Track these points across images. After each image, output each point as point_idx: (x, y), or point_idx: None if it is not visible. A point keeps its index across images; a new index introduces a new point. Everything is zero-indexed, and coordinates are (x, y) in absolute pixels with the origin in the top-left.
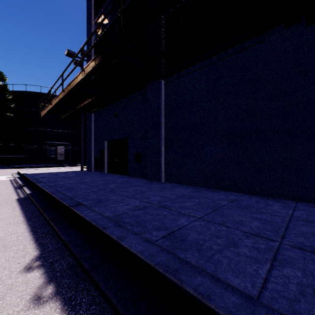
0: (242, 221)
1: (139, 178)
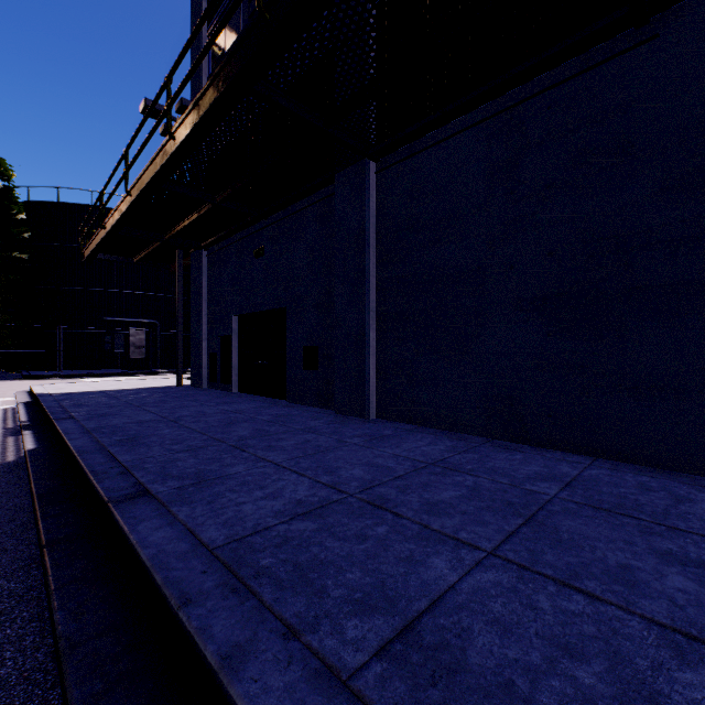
0: (631, 571)
1: (312, 408)
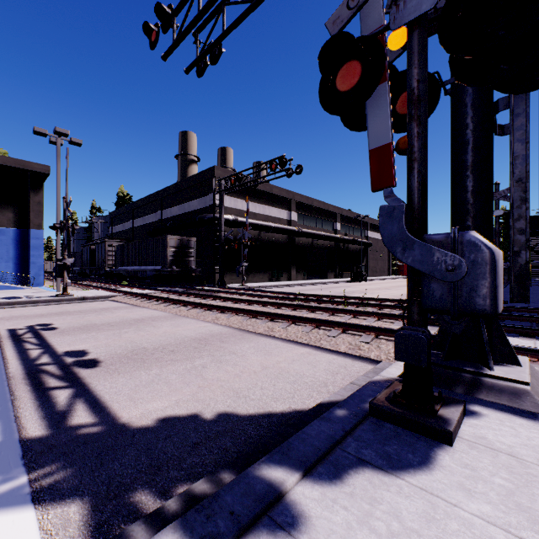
0: None
1: None
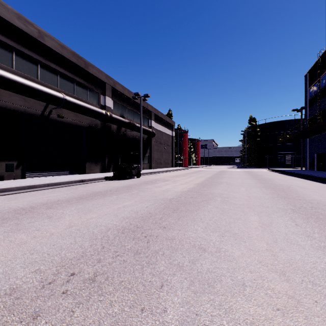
0: None
1: None
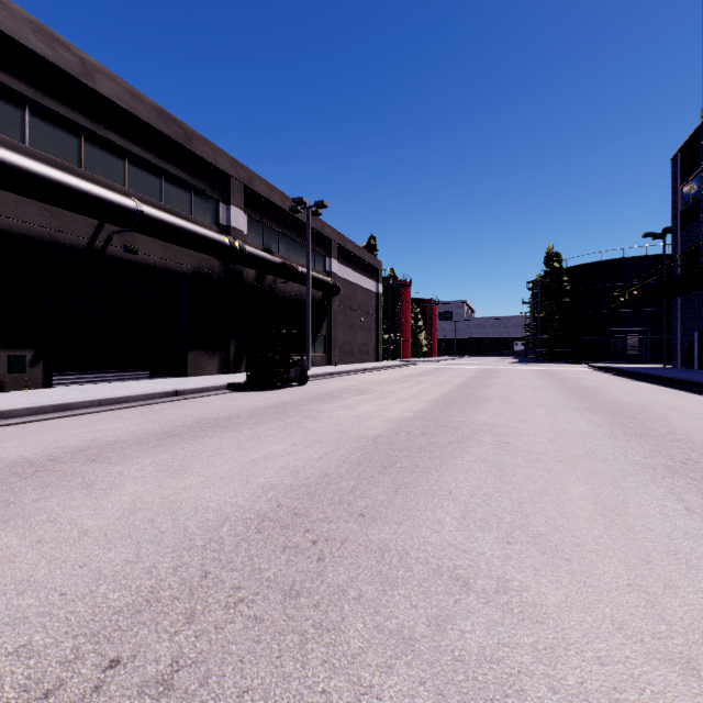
0: None
1: None
